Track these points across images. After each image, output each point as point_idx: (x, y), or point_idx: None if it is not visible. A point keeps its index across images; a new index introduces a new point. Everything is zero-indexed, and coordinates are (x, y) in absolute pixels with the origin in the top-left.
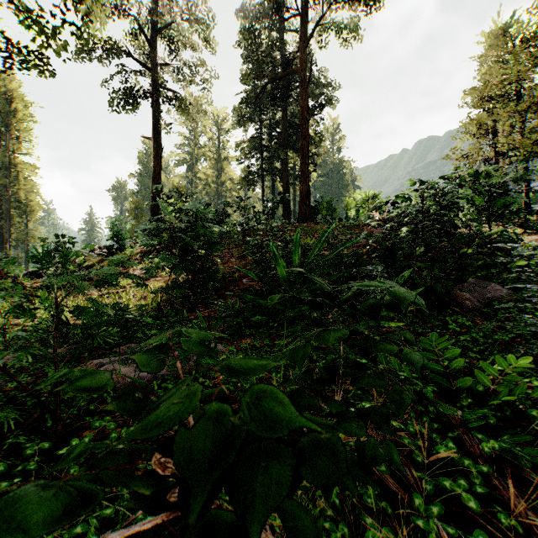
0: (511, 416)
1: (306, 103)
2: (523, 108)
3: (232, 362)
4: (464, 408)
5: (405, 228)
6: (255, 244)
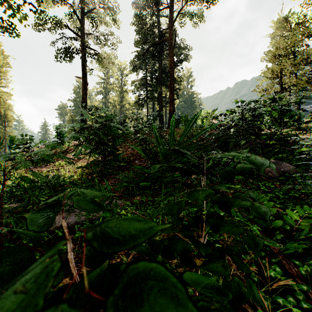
0: (311, 246)
1: (172, 59)
2: (298, 62)
3: (112, 226)
4: (278, 241)
5: (233, 129)
6: (142, 138)
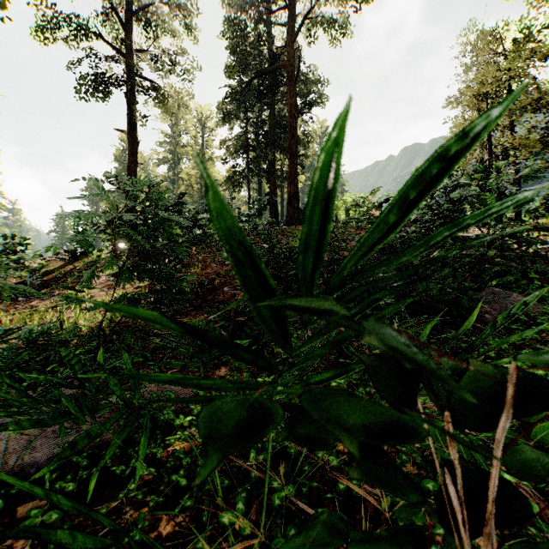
0: None
1: (294, 100)
2: (523, 106)
3: None
4: None
5: (416, 227)
6: None
